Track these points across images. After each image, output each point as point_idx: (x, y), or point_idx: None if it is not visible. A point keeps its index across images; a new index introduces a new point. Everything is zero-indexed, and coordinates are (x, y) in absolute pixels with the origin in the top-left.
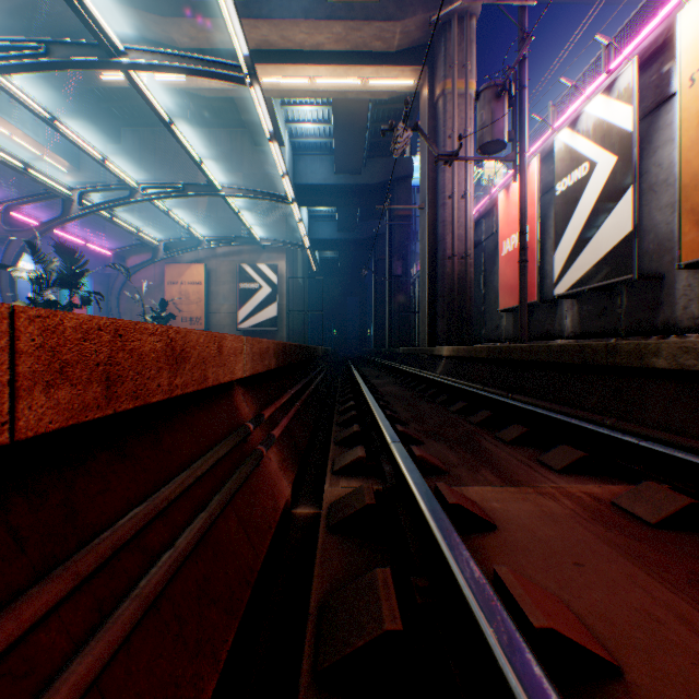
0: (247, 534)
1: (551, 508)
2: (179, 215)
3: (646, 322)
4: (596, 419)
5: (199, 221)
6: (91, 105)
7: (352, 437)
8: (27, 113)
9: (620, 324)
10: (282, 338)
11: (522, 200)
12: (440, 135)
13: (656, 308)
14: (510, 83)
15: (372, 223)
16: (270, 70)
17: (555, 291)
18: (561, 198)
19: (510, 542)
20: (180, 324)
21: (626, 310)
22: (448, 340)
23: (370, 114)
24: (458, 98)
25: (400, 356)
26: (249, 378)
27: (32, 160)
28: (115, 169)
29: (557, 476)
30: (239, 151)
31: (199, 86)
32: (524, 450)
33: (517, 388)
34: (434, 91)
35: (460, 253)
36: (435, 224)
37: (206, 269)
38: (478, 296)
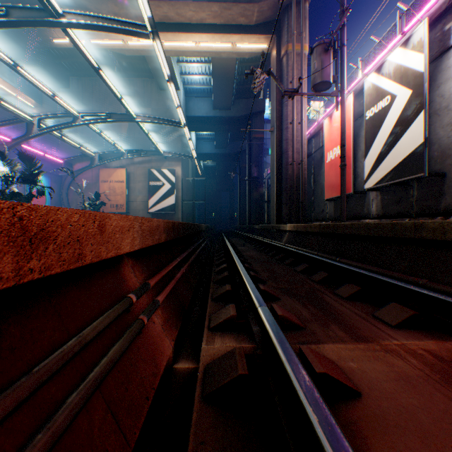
0: (116, 421)
1: (402, 368)
2: (109, 136)
3: (432, 207)
4: (410, 280)
5: (122, 140)
6: (48, 61)
7: (225, 294)
8: (5, 66)
9: (412, 209)
10: (178, 218)
11: (342, 123)
12: (284, 81)
13: (440, 197)
14: (334, 42)
15: (238, 143)
16: (169, 36)
17: (365, 185)
18: (370, 121)
19: (379, 415)
20: (109, 209)
21: (417, 199)
22: (289, 219)
23: (237, 68)
24: (296, 56)
25: (256, 230)
26: (140, 250)
27: (10, 98)
28: (62, 102)
29: (395, 332)
30: (149, 93)
31: (121, 47)
32: (360, 305)
33: (342, 254)
34: (280, 51)
35: (298, 161)
36: (280, 141)
37: (127, 172)
38: (310, 190)
